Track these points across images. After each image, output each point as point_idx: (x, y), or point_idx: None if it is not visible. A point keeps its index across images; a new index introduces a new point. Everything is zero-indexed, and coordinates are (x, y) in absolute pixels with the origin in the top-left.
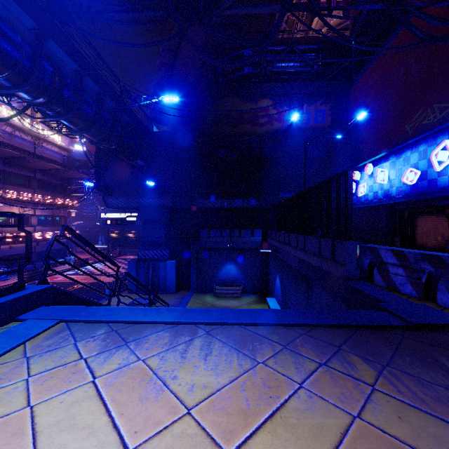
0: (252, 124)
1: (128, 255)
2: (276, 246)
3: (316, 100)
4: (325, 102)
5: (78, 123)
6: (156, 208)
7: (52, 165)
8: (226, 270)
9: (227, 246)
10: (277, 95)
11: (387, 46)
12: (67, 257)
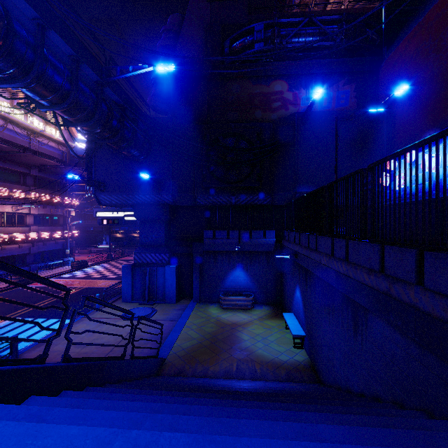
0: (264, 109)
1: (131, 256)
2: (295, 251)
3: (338, 80)
4: (348, 82)
5: (45, 93)
6: (154, 205)
7: (47, 160)
8: (234, 277)
9: (235, 249)
10: (292, 75)
11: (435, 2)
12: (66, 259)
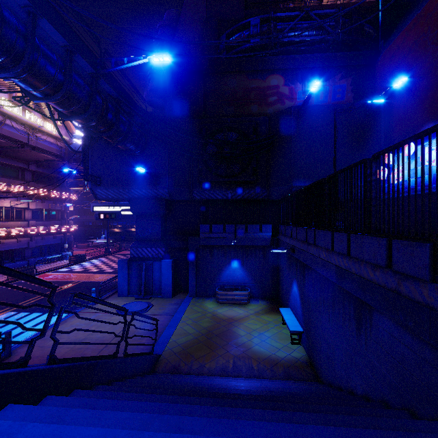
0: (260, 104)
1: (128, 250)
2: (292, 245)
3: (335, 74)
4: (345, 76)
5: (37, 84)
6: (151, 199)
7: (45, 155)
8: (230, 271)
9: (231, 244)
10: (288, 70)
11: None
12: (64, 253)
